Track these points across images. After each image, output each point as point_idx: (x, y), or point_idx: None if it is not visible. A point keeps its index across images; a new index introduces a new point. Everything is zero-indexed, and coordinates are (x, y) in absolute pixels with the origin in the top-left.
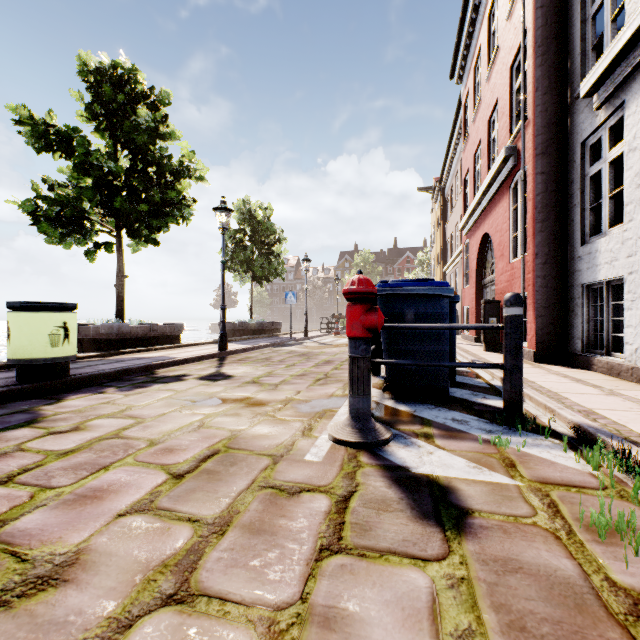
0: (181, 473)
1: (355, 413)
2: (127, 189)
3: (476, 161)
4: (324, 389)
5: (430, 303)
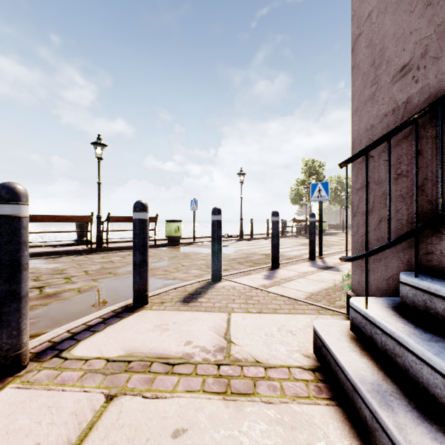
0: None
1: None
2: None
3: None
4: None
5: None
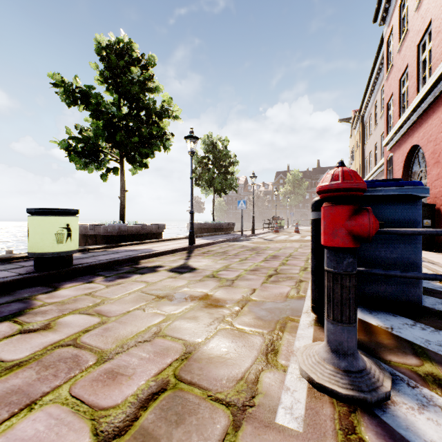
0: (109, 434)
1: (337, 345)
2: (125, 128)
3: (401, 85)
4: (277, 288)
5: (399, 205)
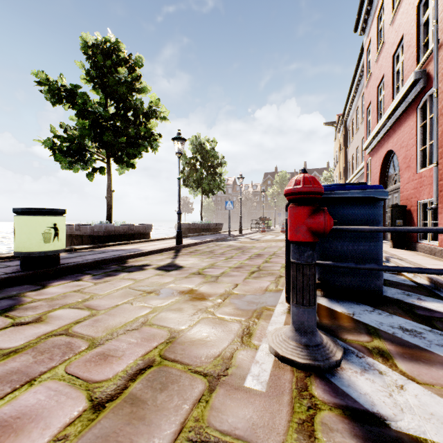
0: (103, 400)
1: (299, 325)
2: (112, 128)
3: (378, 93)
4: (258, 283)
5: (363, 206)
